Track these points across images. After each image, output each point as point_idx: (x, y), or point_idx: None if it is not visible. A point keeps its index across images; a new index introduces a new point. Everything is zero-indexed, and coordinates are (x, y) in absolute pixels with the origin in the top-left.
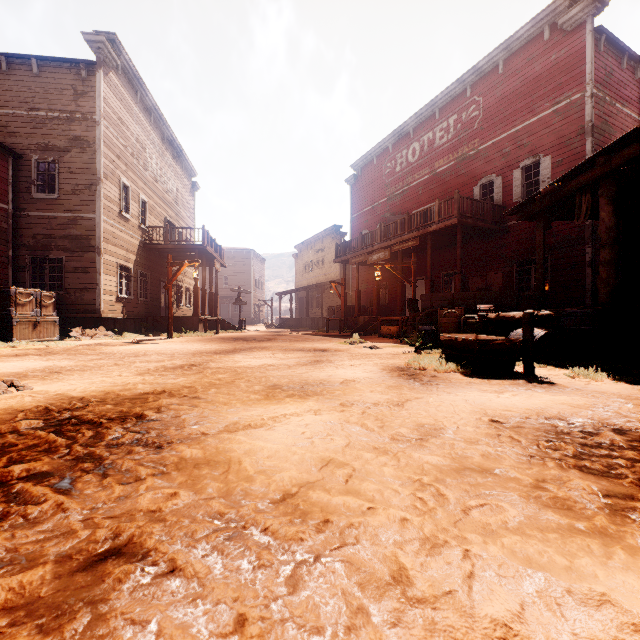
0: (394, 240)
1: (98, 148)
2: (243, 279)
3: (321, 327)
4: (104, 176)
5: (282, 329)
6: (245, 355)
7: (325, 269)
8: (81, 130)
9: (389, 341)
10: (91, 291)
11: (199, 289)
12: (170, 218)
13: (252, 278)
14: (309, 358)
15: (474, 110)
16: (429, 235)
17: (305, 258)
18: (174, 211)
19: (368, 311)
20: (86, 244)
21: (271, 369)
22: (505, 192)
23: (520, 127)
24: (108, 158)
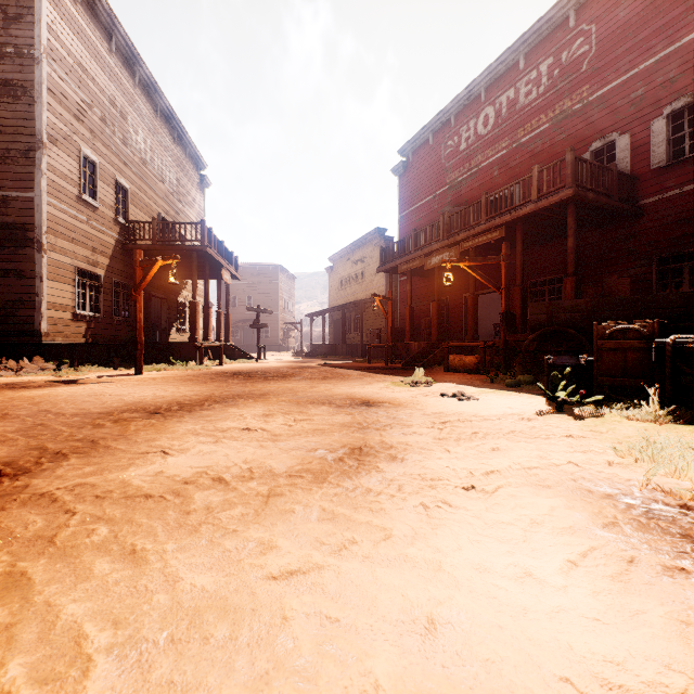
0: (464, 233)
1: (38, 97)
2: (269, 299)
3: (360, 356)
4: (49, 139)
5: (312, 358)
6: (204, 420)
7: (365, 284)
8: (13, 71)
9: (470, 379)
10: (28, 304)
11: (198, 305)
12: (167, 216)
13: (280, 298)
14: (338, 435)
15: (581, 45)
16: (519, 223)
17: (341, 272)
18: (173, 208)
19: (422, 335)
20: (21, 236)
21: (198, 514)
22: (635, 156)
23: (663, 54)
24: (57, 115)
